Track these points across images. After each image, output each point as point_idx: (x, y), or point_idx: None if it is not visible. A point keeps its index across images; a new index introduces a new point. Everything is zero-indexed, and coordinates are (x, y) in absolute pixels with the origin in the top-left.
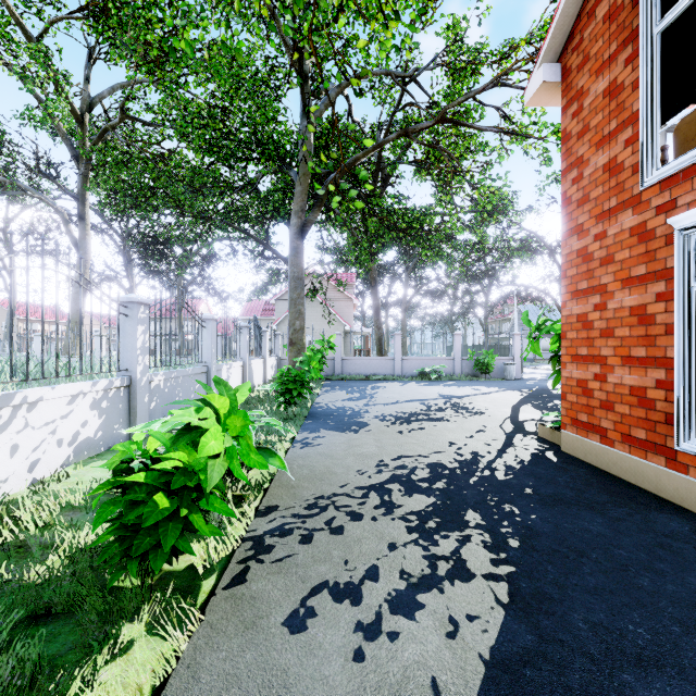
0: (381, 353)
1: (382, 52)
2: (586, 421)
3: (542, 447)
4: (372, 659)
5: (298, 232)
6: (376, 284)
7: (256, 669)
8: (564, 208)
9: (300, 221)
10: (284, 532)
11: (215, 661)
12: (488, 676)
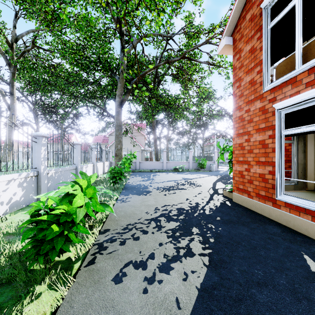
0: (157, 160)
1: (157, 26)
2: (242, 188)
3: (224, 200)
4: (151, 292)
5: (119, 104)
6: (155, 128)
7: (99, 300)
8: (234, 98)
9: (120, 99)
10: (112, 240)
11: (81, 298)
12: (199, 295)
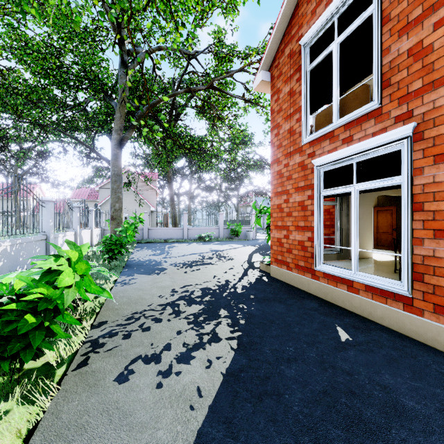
0: (174, 225)
1: (174, 44)
2: (281, 259)
3: (261, 275)
4: (167, 385)
5: (118, 144)
6: (172, 181)
7: (98, 405)
8: (272, 148)
9: (119, 136)
10: (112, 334)
11: (71, 407)
12: (224, 380)
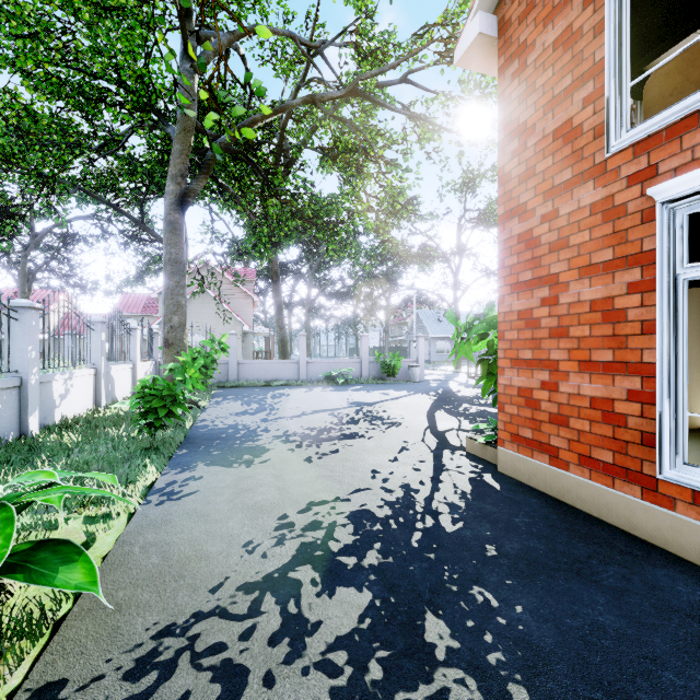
0: (283, 356)
1: None
2: (531, 437)
3: (476, 468)
4: None
5: (176, 202)
6: (278, 279)
7: None
8: (502, 185)
9: (179, 188)
10: None
11: None
12: None
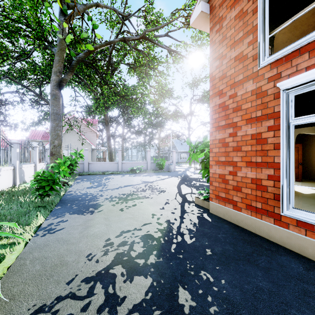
0: (111, 160)
1: None
2: (224, 197)
3: (200, 211)
4: None
5: (56, 84)
6: (108, 124)
7: None
8: (211, 82)
9: (58, 78)
10: None
11: None
12: None
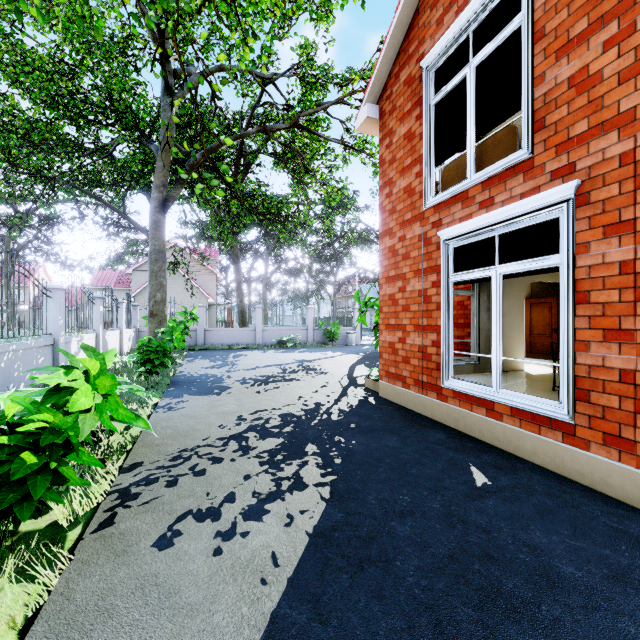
0: (243, 325)
1: (241, 63)
2: (394, 372)
3: (367, 395)
4: (228, 552)
5: (159, 206)
6: (239, 261)
7: (129, 580)
8: (381, 214)
9: (162, 195)
10: (150, 481)
11: (89, 584)
12: (311, 542)
